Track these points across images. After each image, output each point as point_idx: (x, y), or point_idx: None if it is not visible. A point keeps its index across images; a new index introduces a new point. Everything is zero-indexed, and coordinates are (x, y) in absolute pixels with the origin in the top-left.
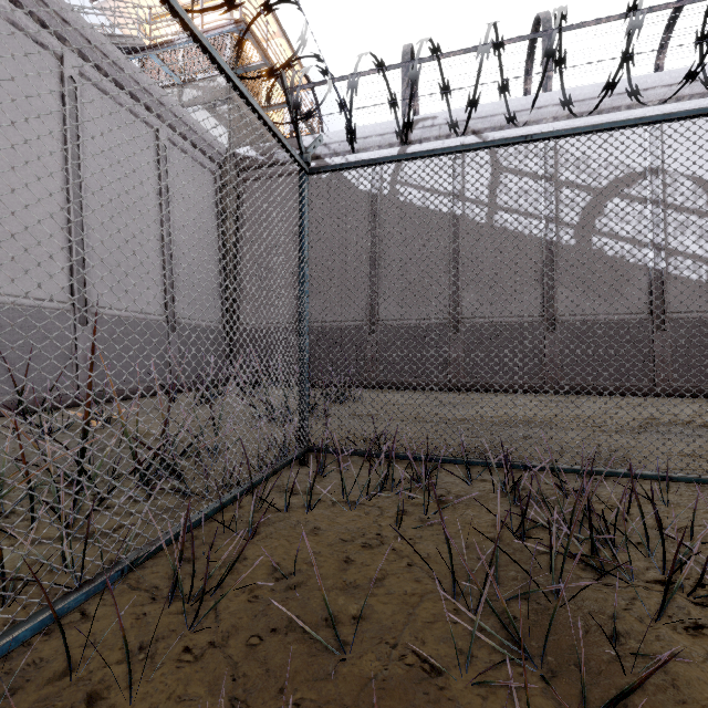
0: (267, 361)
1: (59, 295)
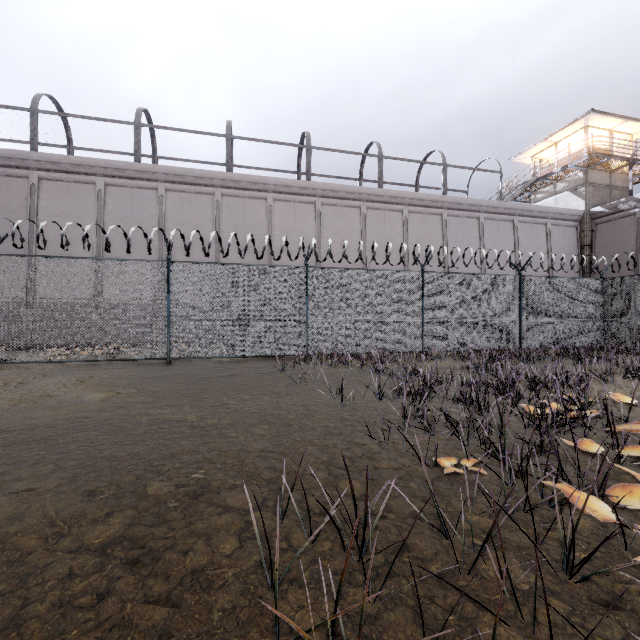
0: None
1: None
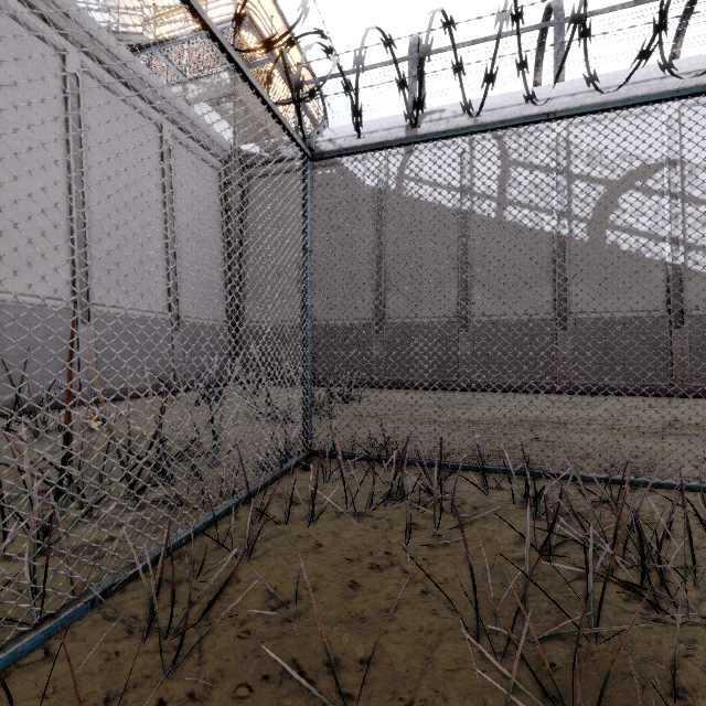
0: (271, 359)
1: (61, 293)
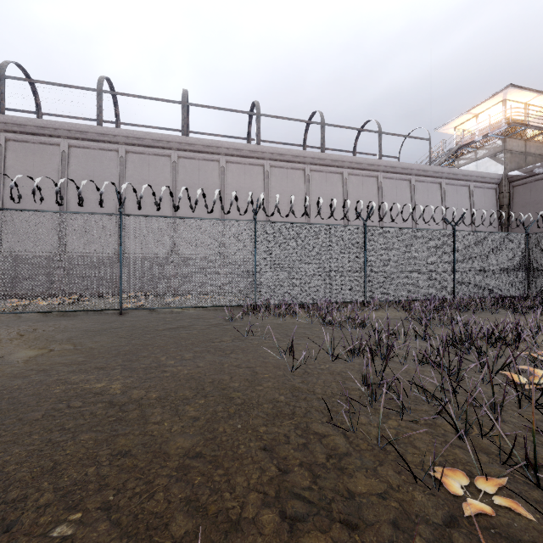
0: None
1: None
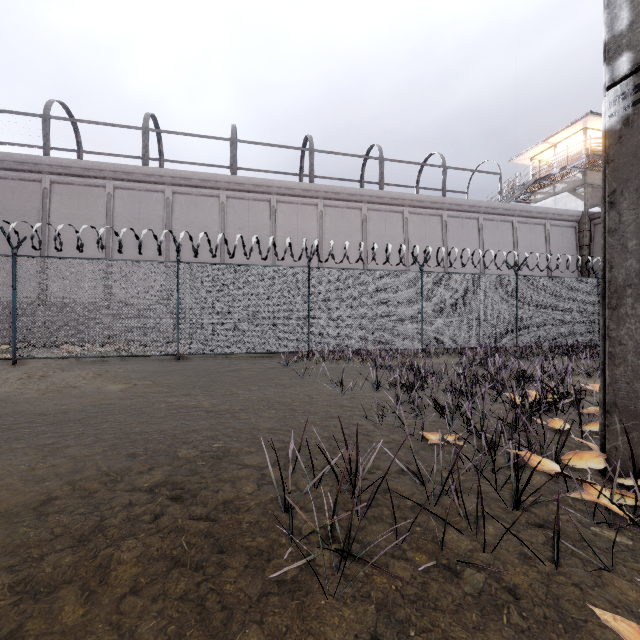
0: None
1: None
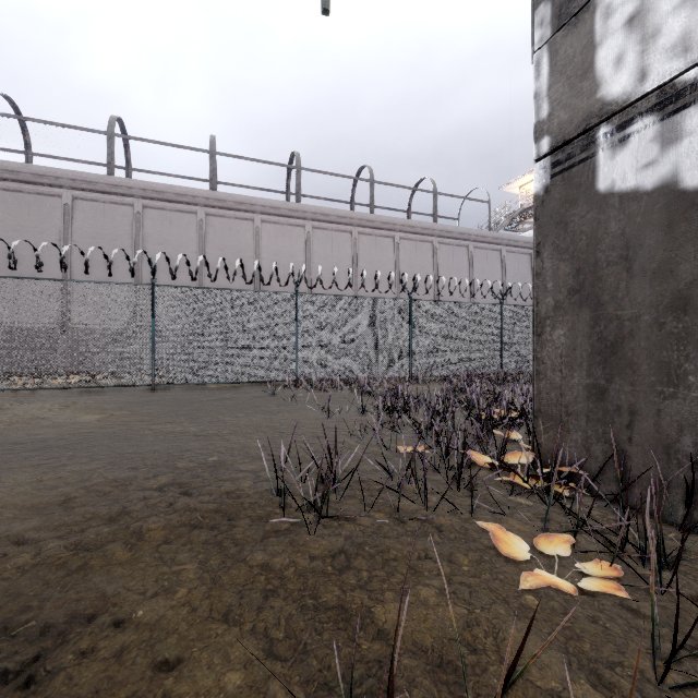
0: None
1: None
